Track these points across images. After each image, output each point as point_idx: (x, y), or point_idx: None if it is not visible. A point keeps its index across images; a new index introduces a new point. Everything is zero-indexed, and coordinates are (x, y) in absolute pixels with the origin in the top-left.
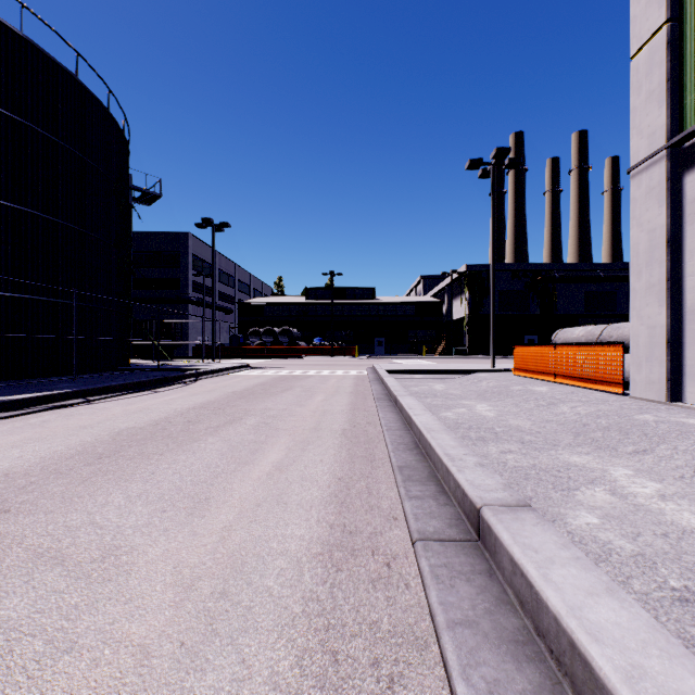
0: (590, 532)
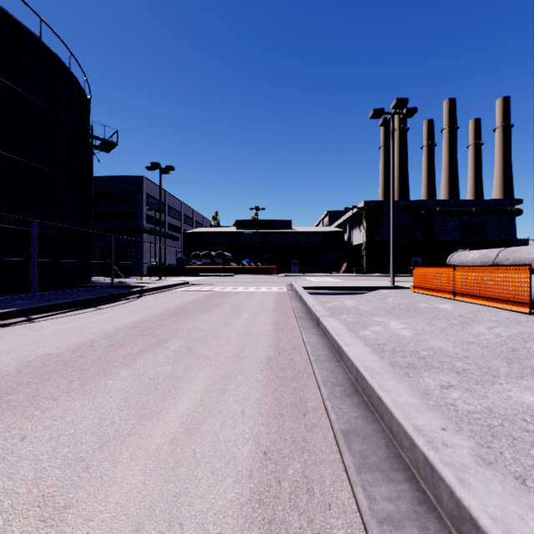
0: None
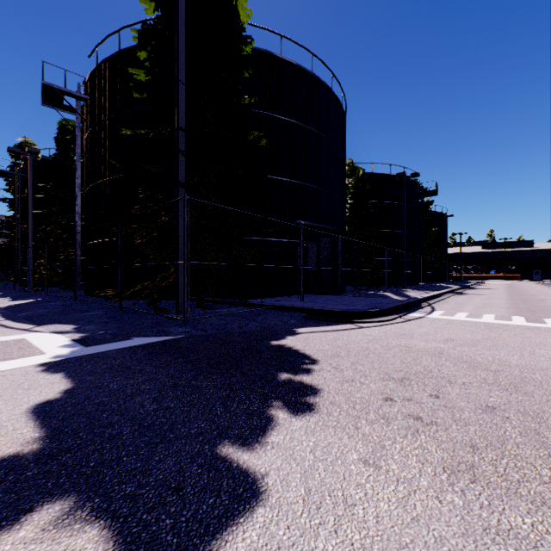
0: None
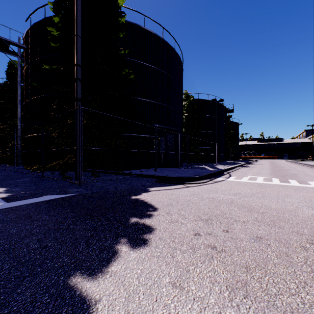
0: None
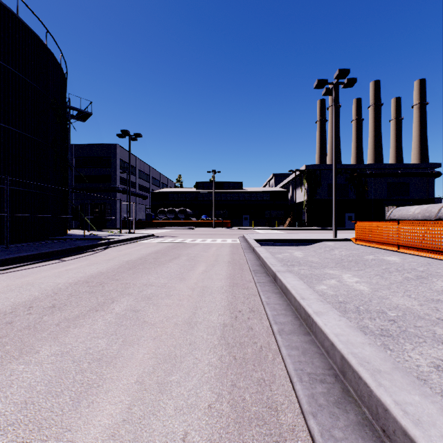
0: None
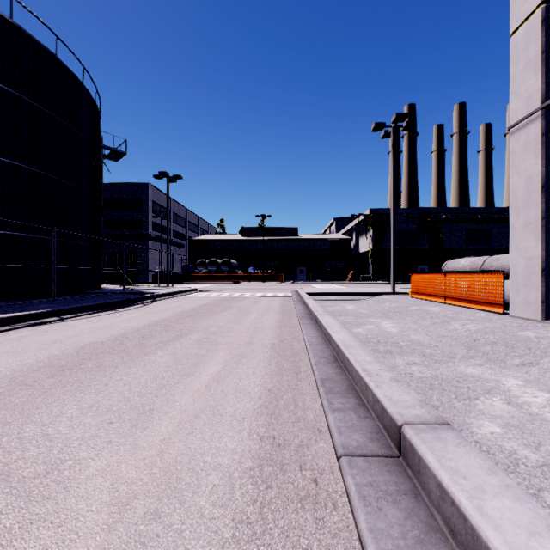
0: (495, 442)
